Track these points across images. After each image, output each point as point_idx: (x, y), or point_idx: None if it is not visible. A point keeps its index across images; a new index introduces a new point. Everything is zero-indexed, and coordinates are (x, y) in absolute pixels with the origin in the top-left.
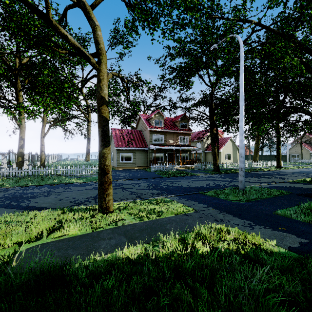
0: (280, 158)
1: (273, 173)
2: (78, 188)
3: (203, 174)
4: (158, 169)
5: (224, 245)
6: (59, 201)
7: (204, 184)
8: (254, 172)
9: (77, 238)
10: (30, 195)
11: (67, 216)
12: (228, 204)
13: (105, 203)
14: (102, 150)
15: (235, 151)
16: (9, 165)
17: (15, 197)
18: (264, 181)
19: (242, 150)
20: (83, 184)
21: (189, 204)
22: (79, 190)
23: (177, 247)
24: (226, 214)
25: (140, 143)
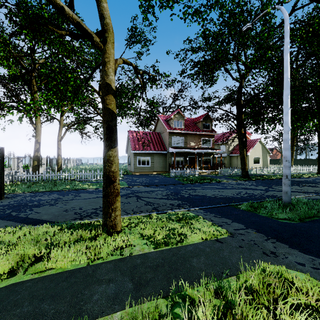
0: None
1: (317, 181)
2: (89, 196)
3: (229, 181)
4: (178, 175)
5: None
6: (63, 211)
7: (234, 193)
8: (291, 179)
9: (64, 275)
10: (36, 203)
11: (62, 236)
12: (275, 226)
13: (110, 220)
14: (107, 152)
15: (265, 155)
16: (27, 168)
17: (19, 205)
18: (310, 191)
19: (287, 153)
20: (95, 191)
21: (220, 223)
22: (89, 198)
23: None
24: (277, 243)
25: (158, 146)
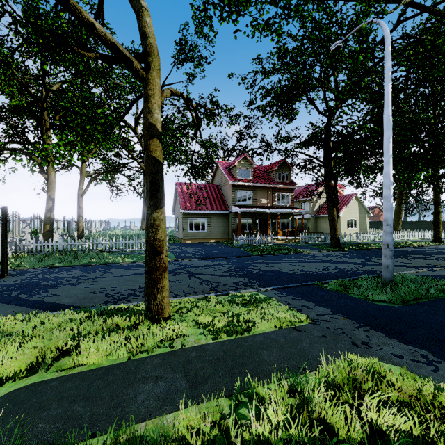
0: (439, 226)
1: (432, 251)
2: (123, 273)
3: (314, 252)
4: (244, 243)
5: (394, 423)
6: (90, 293)
7: (319, 268)
8: (397, 248)
9: (99, 373)
10: (52, 283)
11: (93, 325)
12: (370, 310)
13: (155, 303)
14: (151, 215)
15: (363, 216)
16: (36, 235)
17: (29, 285)
18: (420, 265)
19: (388, 214)
20: (132, 265)
21: (300, 306)
22: (123, 275)
23: (288, 419)
24: (371, 331)
25: (217, 204)
